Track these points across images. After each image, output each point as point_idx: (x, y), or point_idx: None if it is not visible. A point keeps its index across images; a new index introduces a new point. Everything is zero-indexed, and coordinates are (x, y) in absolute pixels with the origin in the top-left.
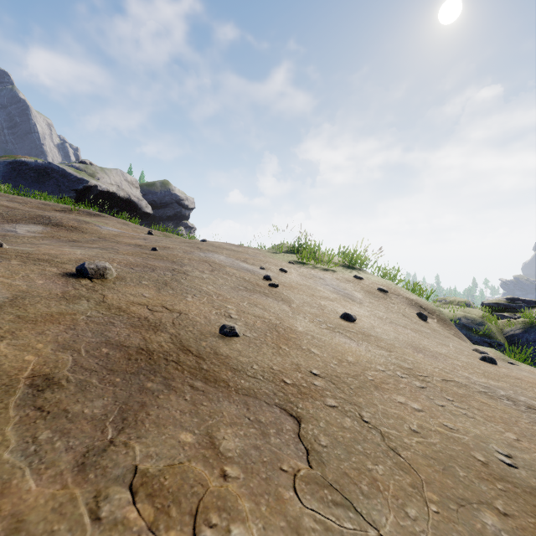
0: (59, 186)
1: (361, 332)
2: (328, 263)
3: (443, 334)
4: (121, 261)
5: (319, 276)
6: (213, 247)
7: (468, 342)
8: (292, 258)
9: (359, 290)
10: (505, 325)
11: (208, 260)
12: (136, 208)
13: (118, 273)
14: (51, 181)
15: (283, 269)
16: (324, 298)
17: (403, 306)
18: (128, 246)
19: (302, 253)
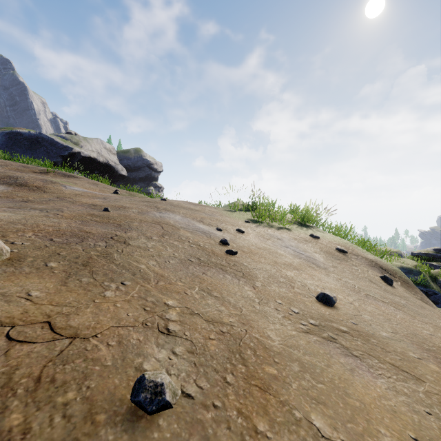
0: (48, 152)
1: (355, 331)
2: (282, 221)
3: (416, 302)
4: (45, 228)
5: (276, 236)
6: (172, 206)
7: (435, 306)
8: (248, 216)
9: (319, 251)
10: (438, 275)
11: (162, 220)
12: (114, 171)
13: (20, 249)
14: (41, 148)
15: (240, 229)
16: (288, 266)
17: (365, 269)
18: (80, 206)
19: (257, 211)
